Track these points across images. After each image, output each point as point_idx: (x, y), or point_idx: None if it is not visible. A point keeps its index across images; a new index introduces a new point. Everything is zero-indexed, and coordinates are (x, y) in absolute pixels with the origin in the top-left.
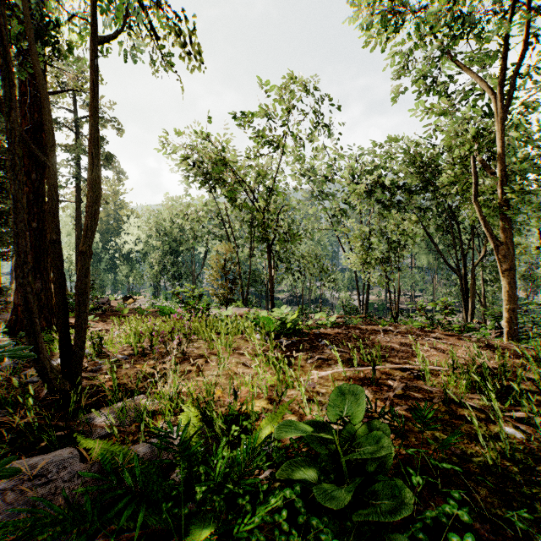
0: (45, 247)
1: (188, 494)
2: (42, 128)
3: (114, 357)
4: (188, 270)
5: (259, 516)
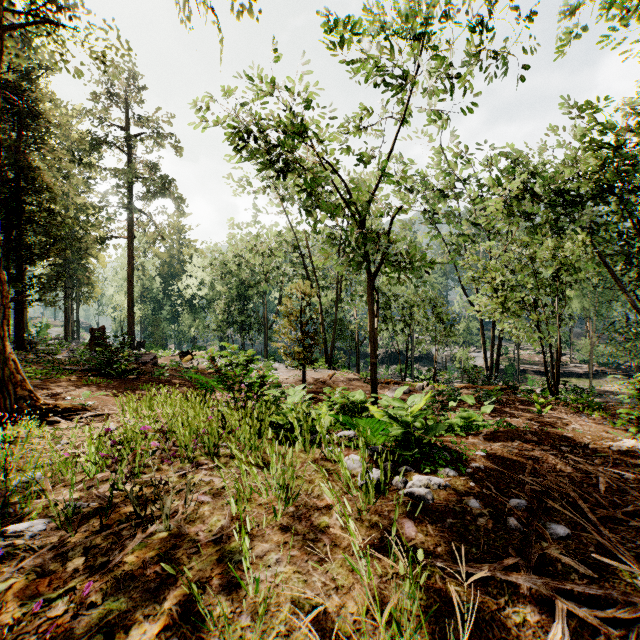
0: None
1: None
2: None
3: (7, 529)
4: (260, 320)
5: None
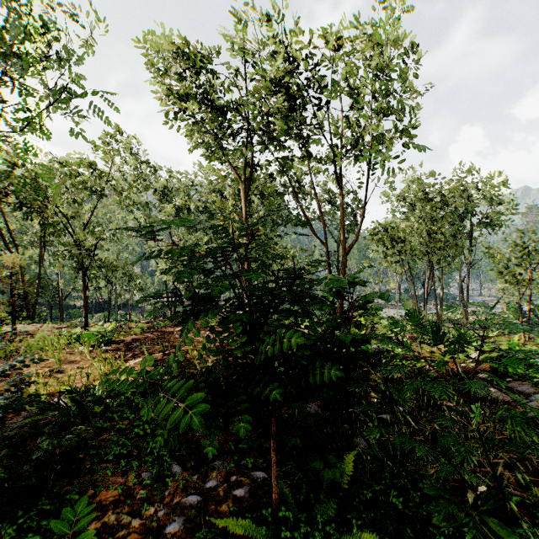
0: None
1: (79, 412)
2: None
3: None
4: None
5: (116, 402)
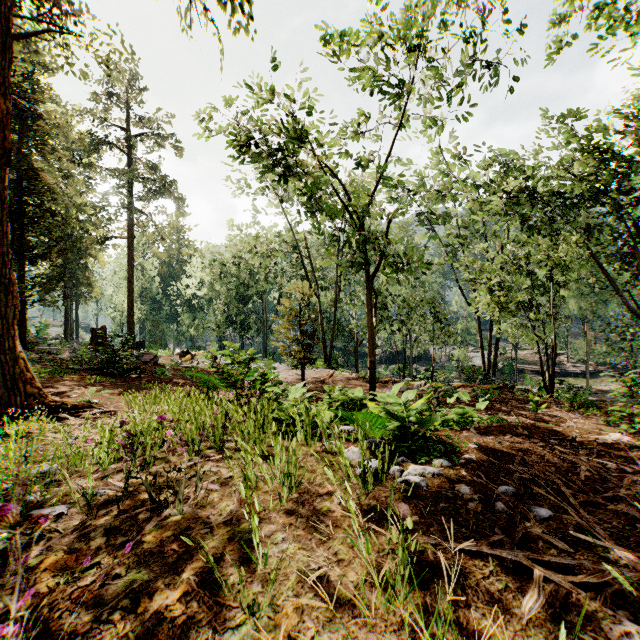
0: (3, 281)
1: None
2: (1, 88)
3: (31, 514)
4: (259, 320)
5: None
